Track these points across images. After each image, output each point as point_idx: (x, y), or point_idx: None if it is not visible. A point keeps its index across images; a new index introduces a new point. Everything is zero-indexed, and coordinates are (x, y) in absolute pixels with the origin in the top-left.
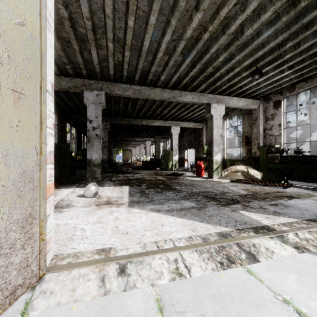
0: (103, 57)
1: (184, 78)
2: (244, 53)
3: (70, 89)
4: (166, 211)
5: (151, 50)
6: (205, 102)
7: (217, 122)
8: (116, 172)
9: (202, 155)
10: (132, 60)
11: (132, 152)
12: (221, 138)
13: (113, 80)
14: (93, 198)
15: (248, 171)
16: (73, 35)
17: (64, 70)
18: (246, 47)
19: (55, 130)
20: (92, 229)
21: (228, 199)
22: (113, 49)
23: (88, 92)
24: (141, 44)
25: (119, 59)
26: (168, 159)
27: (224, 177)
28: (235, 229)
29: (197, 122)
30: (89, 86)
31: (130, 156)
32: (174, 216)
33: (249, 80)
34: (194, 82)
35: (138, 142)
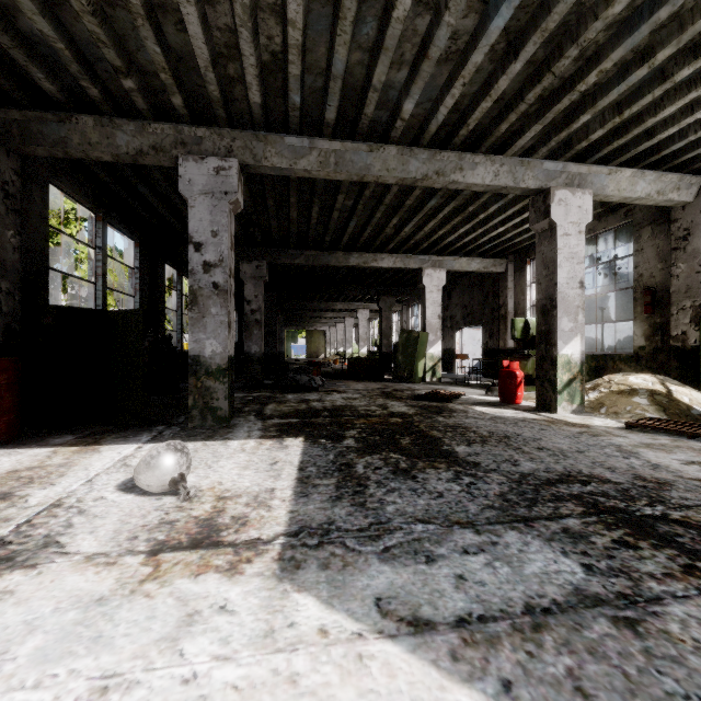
0: (225, 38)
1: (475, 104)
2: None
3: (143, 158)
4: (456, 630)
5: None
6: (533, 187)
7: (570, 243)
8: (280, 388)
9: (504, 343)
10: (315, 45)
11: (328, 337)
12: (581, 292)
13: (262, 129)
14: (167, 499)
15: (671, 391)
16: None
17: (124, 101)
18: None
19: (135, 282)
20: None
21: None
22: None
23: (191, 163)
24: None
25: (272, 43)
26: (414, 353)
27: (589, 407)
28: None
29: (492, 256)
30: (194, 145)
31: (322, 345)
32: None
33: (685, 105)
34: (504, 119)
35: (341, 313)
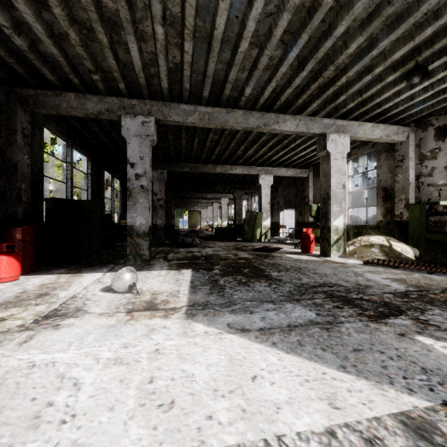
0: (150, 56)
1: (284, 90)
2: (397, 33)
3: (101, 115)
4: (258, 331)
5: (228, 38)
6: (318, 132)
7: (338, 164)
8: (175, 245)
9: (307, 218)
10: (198, 61)
11: (202, 215)
12: (344, 190)
13: (168, 100)
14: (128, 294)
15: (391, 245)
16: (95, 14)
17: (91, 84)
18: (403, 20)
19: (88, 182)
20: (96, 385)
21: (376, 302)
22: (165, 38)
23: (128, 119)
24: (212, 25)
25: (175, 59)
26: (254, 224)
27: (349, 254)
28: (436, 401)
29: (300, 167)
30: (130, 109)
31: (198, 220)
32: (278, 348)
33: (395, 92)
34: (300, 97)
35: (211, 200)
